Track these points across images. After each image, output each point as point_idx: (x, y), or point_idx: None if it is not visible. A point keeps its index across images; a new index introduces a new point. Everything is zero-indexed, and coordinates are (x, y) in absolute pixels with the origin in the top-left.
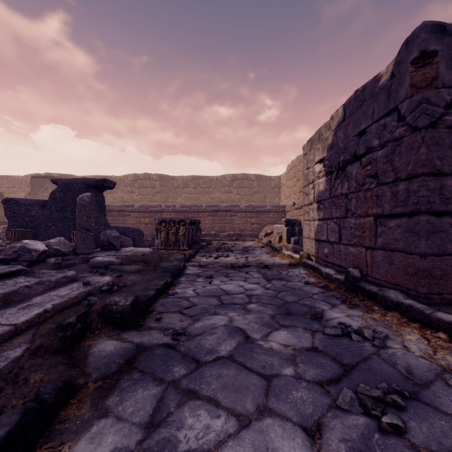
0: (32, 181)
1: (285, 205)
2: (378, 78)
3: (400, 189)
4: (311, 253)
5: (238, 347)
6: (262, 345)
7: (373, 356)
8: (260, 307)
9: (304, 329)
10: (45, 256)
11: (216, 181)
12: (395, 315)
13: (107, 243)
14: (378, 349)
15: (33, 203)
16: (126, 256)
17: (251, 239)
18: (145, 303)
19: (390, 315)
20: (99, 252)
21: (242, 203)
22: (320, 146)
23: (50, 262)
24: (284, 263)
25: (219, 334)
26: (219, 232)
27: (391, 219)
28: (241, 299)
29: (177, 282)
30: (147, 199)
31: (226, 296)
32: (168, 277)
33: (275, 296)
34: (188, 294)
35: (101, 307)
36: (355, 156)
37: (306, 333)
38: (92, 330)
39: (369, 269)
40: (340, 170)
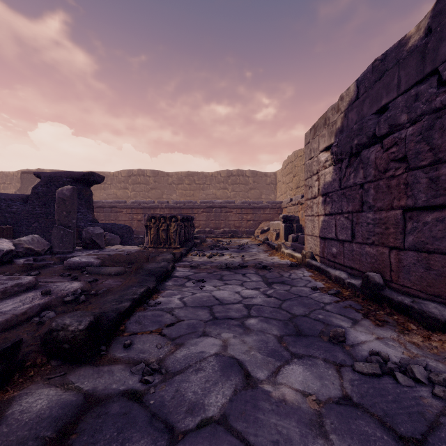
0: (22, 177)
1: (282, 202)
2: (404, 42)
3: (442, 173)
4: (314, 253)
5: (235, 397)
6: (269, 391)
7: (443, 419)
8: (263, 324)
9: (325, 361)
10: (11, 256)
11: (211, 178)
12: (444, 339)
13: (90, 241)
14: (445, 404)
15: (15, 198)
16: (109, 255)
17: (246, 236)
18: (113, 321)
19: (437, 339)
20: (80, 251)
21: (237, 199)
22: (327, 132)
23: (19, 263)
24: (285, 263)
25: (208, 371)
26: (214, 228)
27: (427, 212)
28: (238, 310)
29: (163, 287)
30: (141, 195)
31: (219, 307)
32: (151, 282)
33: (279, 307)
34: (173, 305)
35: (44, 333)
36: (374, 138)
37: (329, 369)
38: (25, 369)
39: (394, 274)
40: (353, 156)
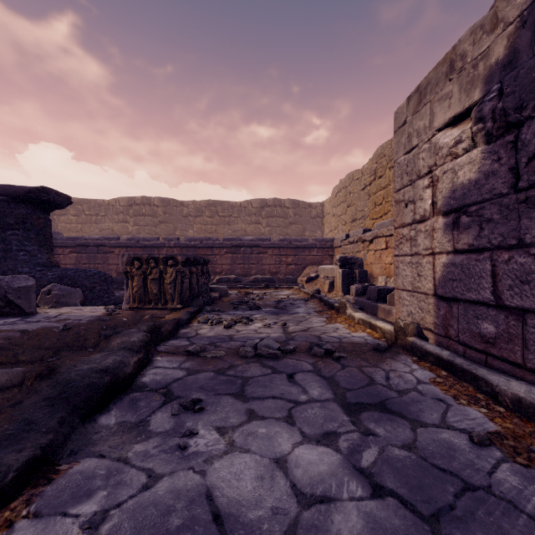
0: None
1: (334, 239)
2: None
3: None
4: (420, 324)
5: None
6: None
7: None
8: None
9: None
10: None
11: (239, 208)
12: None
13: (3, 301)
14: None
15: None
16: (24, 332)
17: (287, 286)
18: None
19: None
20: None
21: (274, 237)
22: (456, 86)
23: None
24: (363, 342)
25: None
26: (243, 275)
27: None
28: None
29: (81, 440)
30: (146, 231)
31: None
32: (34, 440)
33: None
34: None
35: None
36: None
37: None
38: None
39: None
40: None
